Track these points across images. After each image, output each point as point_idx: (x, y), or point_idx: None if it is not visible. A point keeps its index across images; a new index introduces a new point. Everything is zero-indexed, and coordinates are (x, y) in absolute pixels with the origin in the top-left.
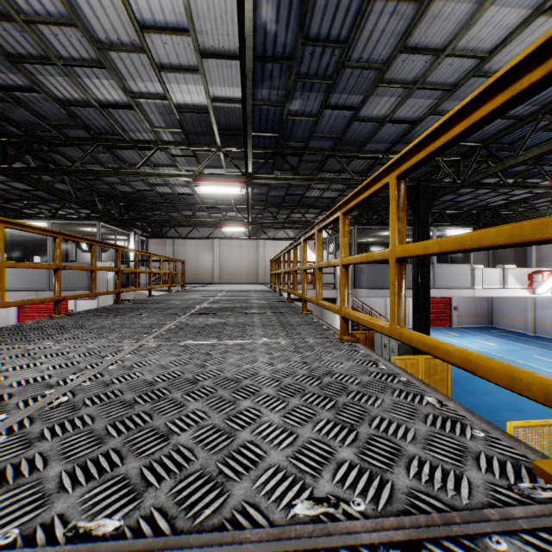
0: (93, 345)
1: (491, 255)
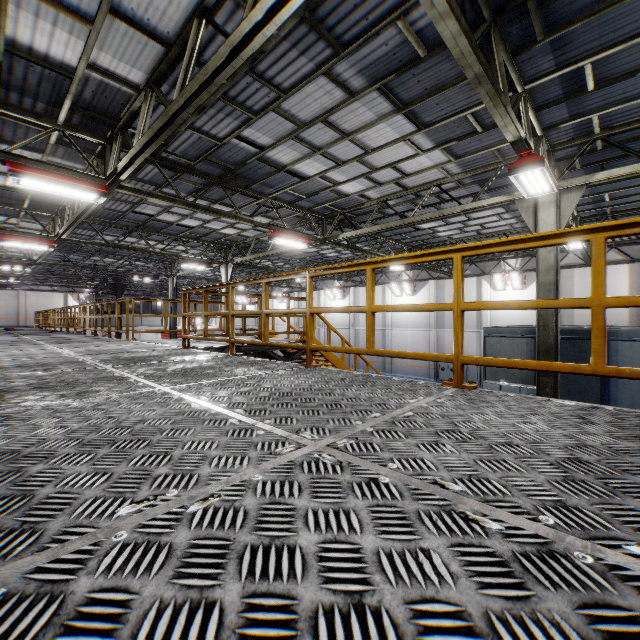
0: (2, 331)
1: (213, 308)
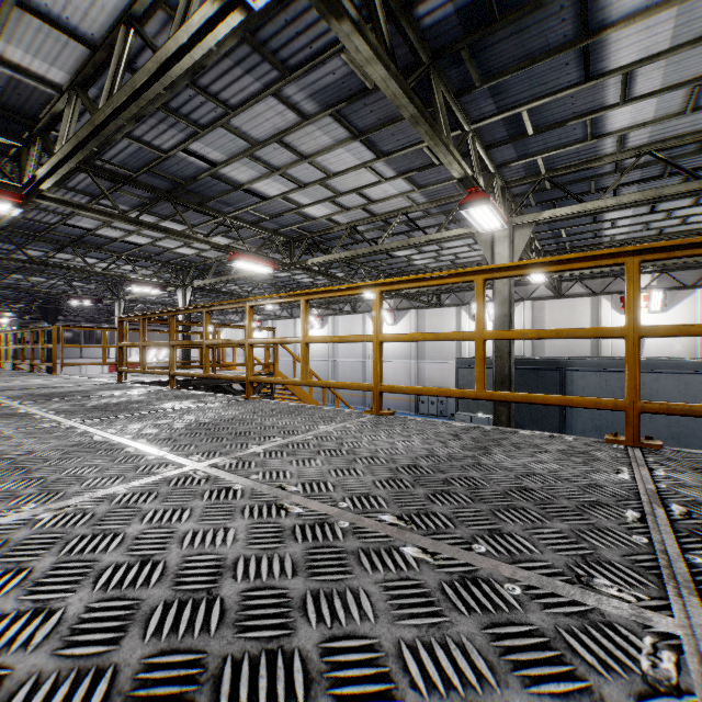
0: None
1: None
